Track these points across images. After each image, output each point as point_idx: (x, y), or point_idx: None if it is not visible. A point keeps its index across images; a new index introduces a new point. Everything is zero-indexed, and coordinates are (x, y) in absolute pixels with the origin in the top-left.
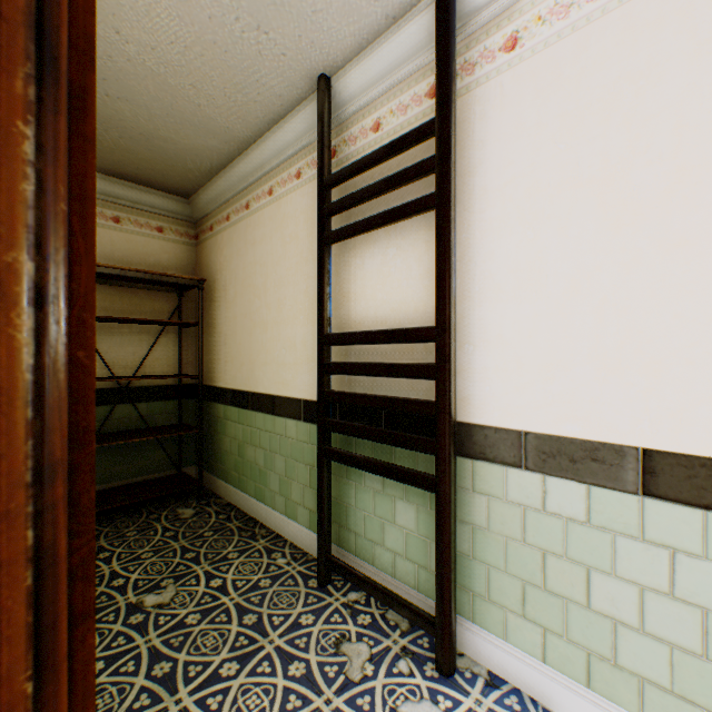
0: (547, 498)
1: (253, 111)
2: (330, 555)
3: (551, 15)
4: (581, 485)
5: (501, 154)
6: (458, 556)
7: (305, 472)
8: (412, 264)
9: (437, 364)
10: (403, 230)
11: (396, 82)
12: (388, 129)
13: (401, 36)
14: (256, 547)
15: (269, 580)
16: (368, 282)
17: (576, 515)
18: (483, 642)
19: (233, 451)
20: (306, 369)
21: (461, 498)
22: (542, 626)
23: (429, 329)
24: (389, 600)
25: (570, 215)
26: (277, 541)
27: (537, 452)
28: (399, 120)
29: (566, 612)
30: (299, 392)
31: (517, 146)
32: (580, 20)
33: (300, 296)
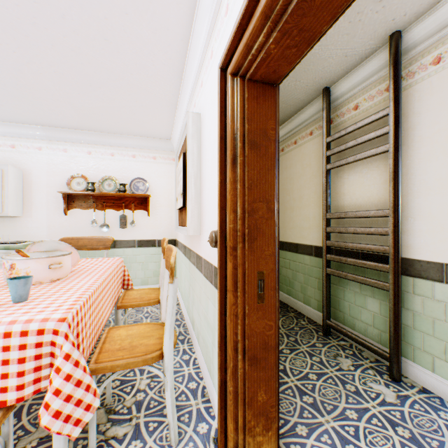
0: None
1: (288, 109)
2: (329, 321)
3: None
4: None
5: (430, 118)
6: (404, 327)
7: (314, 282)
8: (376, 177)
9: (389, 228)
10: (371, 160)
11: (367, 85)
12: (362, 108)
13: (369, 64)
14: (289, 315)
15: (298, 328)
16: (351, 186)
17: None
18: (419, 372)
19: None
20: (315, 230)
21: (405, 297)
22: None
23: (385, 211)
24: (362, 343)
25: None
26: (299, 314)
27: None
28: (369, 104)
29: None
30: (311, 242)
31: (440, 114)
32: None
33: (312, 194)
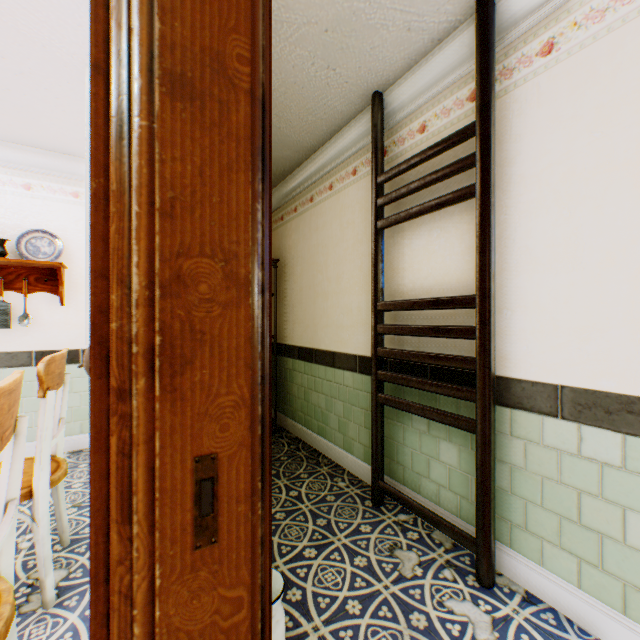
0: (583, 445)
1: (319, 127)
2: (383, 482)
3: (586, 20)
4: (616, 434)
5: (537, 145)
6: (497, 491)
7: (360, 414)
8: (454, 242)
9: (478, 326)
10: (446, 214)
11: (440, 91)
12: (433, 130)
13: (444, 53)
14: (321, 472)
15: (333, 496)
16: (415, 258)
17: (612, 461)
18: (520, 566)
19: (299, 395)
20: (361, 331)
21: (499, 441)
22: (577, 557)
23: (470, 298)
24: (435, 521)
25: (605, 195)
26: (337, 469)
27: (573, 403)
28: (443, 122)
29: (601, 546)
30: (355, 349)
31: (553, 137)
32: (615, 22)
33: (356, 271)
